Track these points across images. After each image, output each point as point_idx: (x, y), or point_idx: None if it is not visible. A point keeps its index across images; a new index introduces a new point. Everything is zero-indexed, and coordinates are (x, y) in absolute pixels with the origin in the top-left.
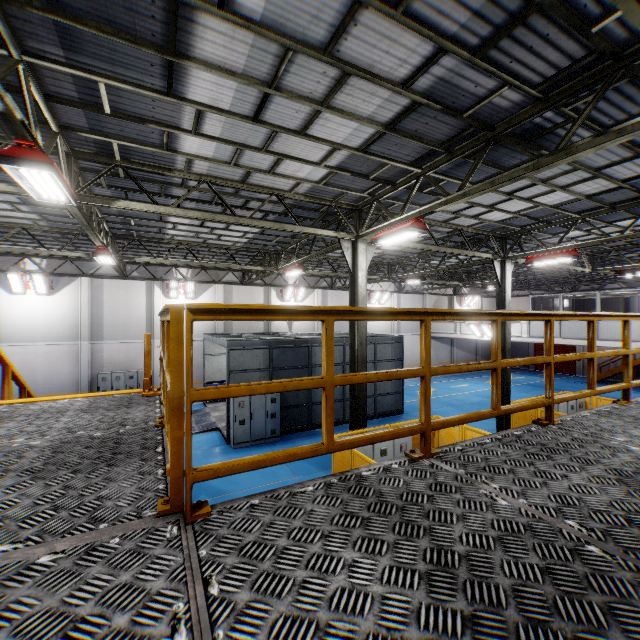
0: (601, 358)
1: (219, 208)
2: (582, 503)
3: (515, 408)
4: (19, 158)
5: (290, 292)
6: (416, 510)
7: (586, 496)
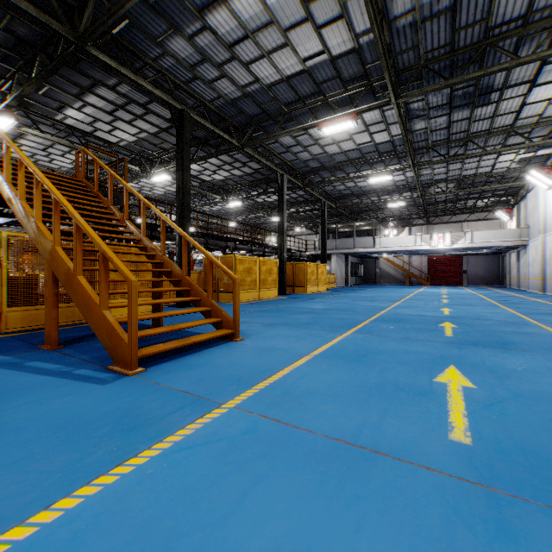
0: None
1: None
2: None
3: None
4: None
5: None
6: None
7: None
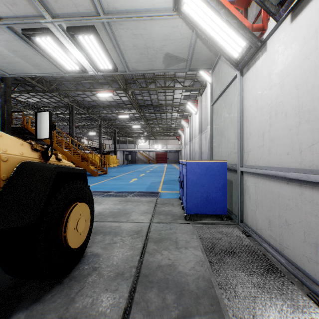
0: None
1: None
2: None
3: None
4: None
5: None
6: None
7: None
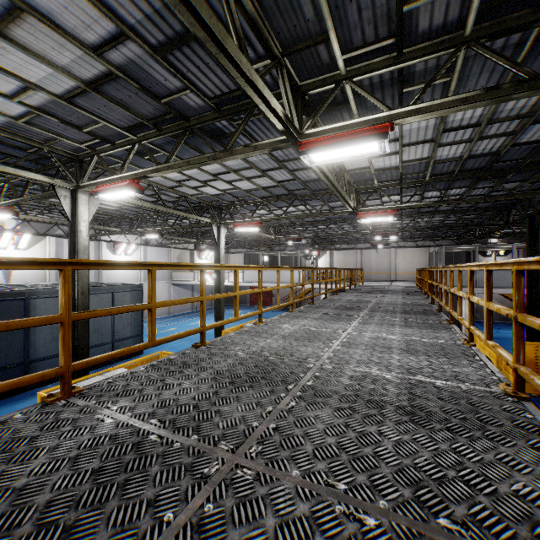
0: (285, 294)
1: None
2: (175, 402)
3: (170, 338)
4: None
5: (8, 238)
6: (2, 458)
7: (182, 396)
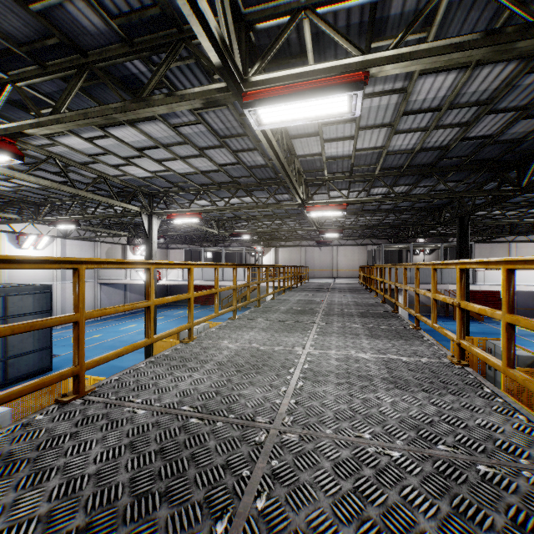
0: (229, 292)
1: None
2: None
3: None
4: None
5: None
6: None
7: None
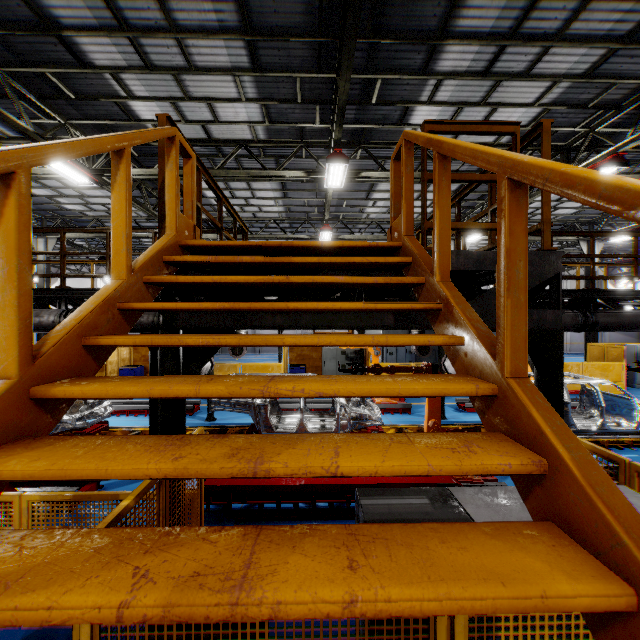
0: None
1: (379, 230)
2: None
3: None
4: (324, 230)
5: None
6: None
7: None
